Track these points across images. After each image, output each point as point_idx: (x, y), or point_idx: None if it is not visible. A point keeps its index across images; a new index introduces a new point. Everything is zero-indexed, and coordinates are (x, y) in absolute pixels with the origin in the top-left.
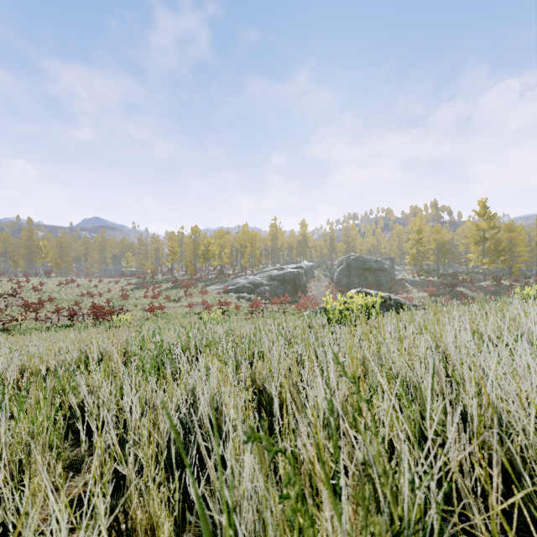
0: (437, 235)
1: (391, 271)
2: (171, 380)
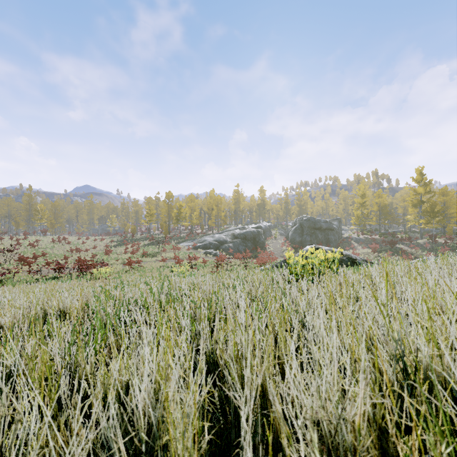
0: (379, 199)
1: (338, 230)
2: (115, 351)
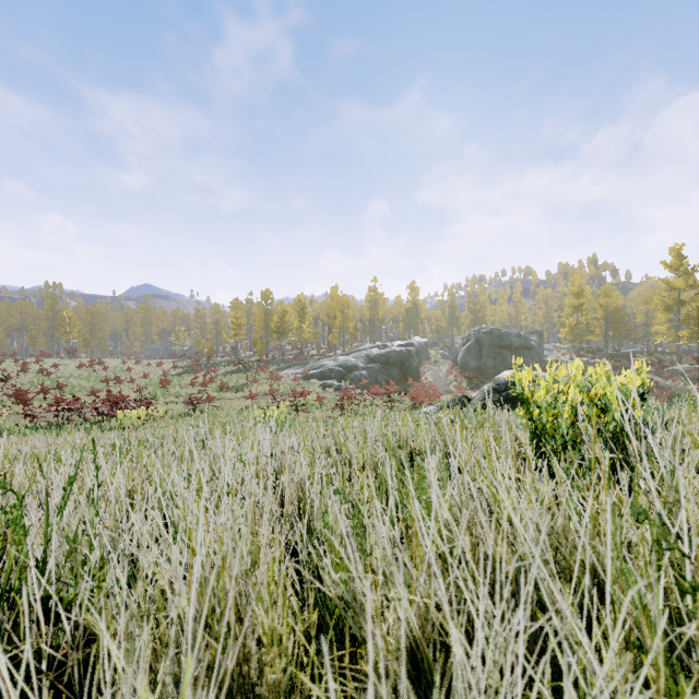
0: (605, 299)
1: (539, 350)
2: None
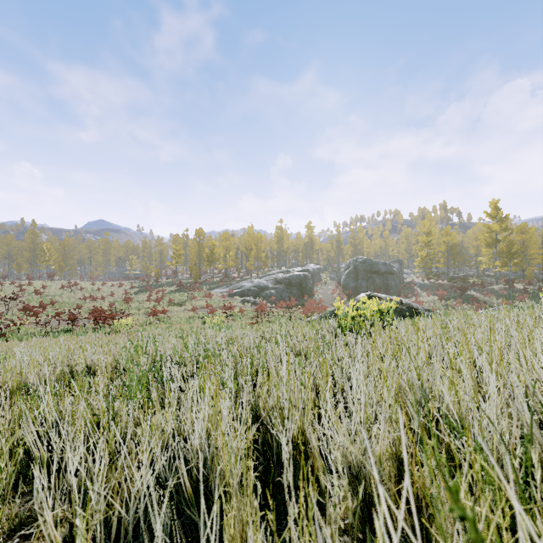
0: (447, 237)
1: (400, 274)
2: (157, 406)
